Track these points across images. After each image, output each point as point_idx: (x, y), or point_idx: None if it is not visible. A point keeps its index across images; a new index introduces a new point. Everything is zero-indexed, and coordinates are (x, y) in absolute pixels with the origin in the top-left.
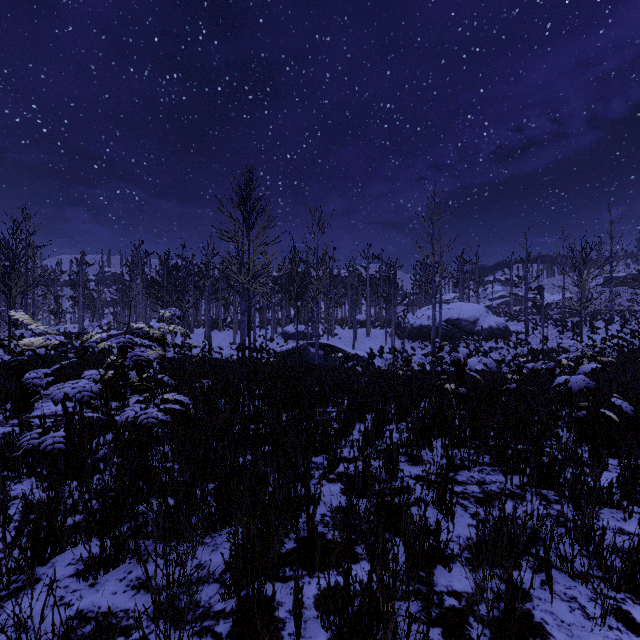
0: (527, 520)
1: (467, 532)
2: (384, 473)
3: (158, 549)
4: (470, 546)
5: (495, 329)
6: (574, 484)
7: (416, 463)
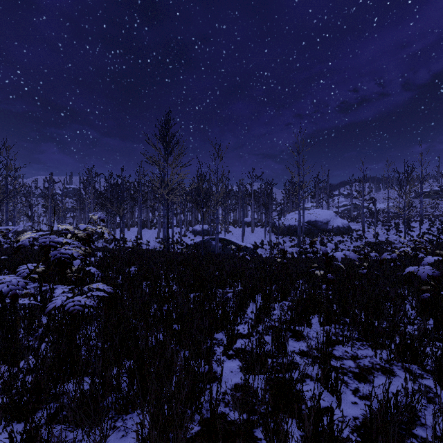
0: (408, 403)
1: (352, 411)
2: (274, 349)
3: (71, 435)
4: (358, 427)
5: (341, 228)
6: (439, 363)
7: (299, 338)
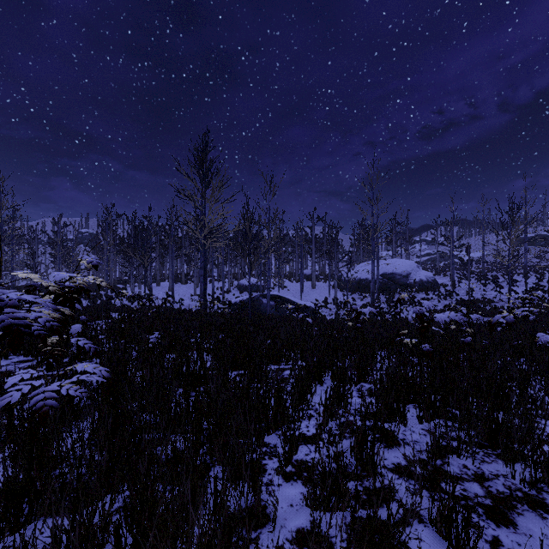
0: None
1: None
2: (354, 462)
3: None
4: None
5: (425, 282)
6: None
7: (390, 444)
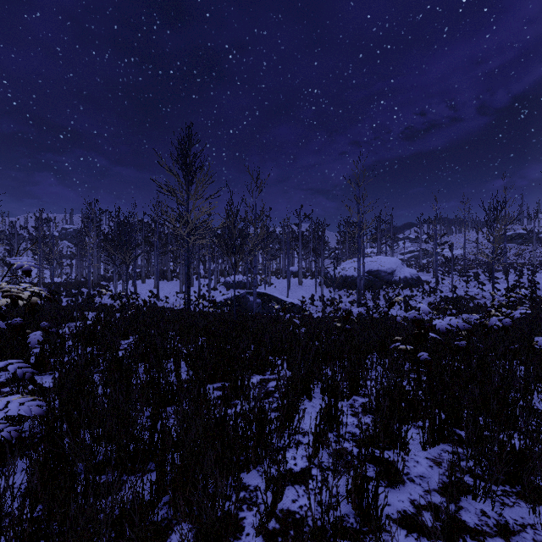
0: None
1: None
2: (352, 510)
3: None
4: None
5: (409, 279)
6: None
7: (392, 481)
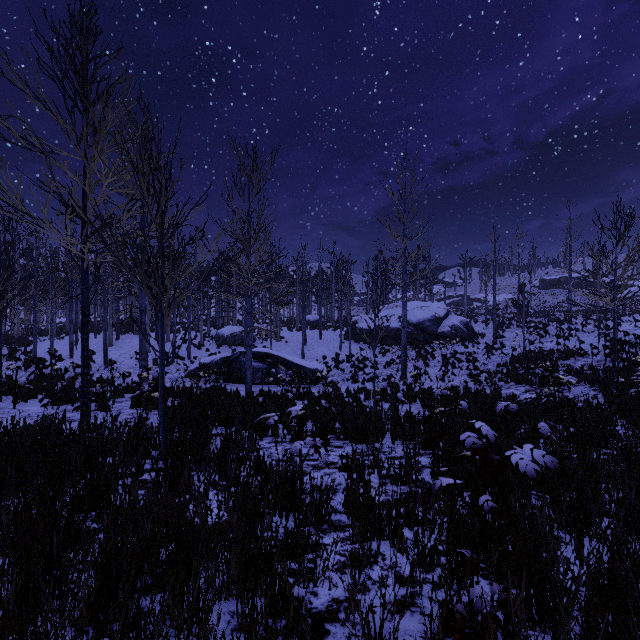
0: None
1: None
2: None
3: None
4: None
5: (460, 331)
6: None
7: None
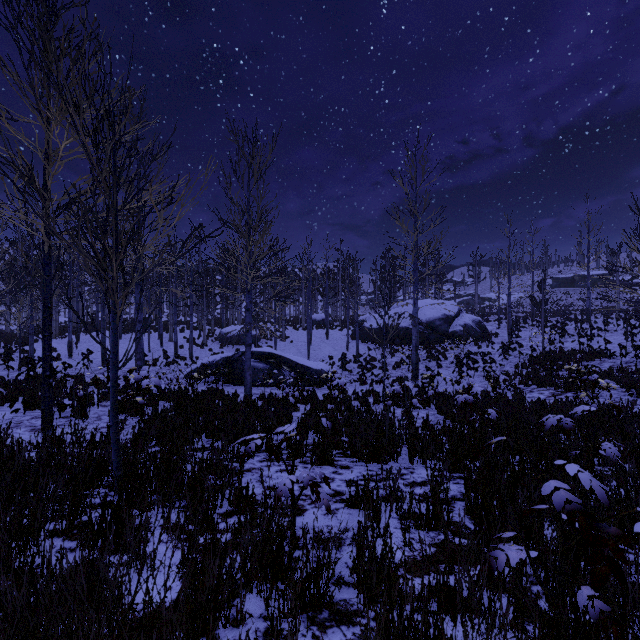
0: None
1: None
2: None
3: None
4: None
5: (473, 330)
6: None
7: None
